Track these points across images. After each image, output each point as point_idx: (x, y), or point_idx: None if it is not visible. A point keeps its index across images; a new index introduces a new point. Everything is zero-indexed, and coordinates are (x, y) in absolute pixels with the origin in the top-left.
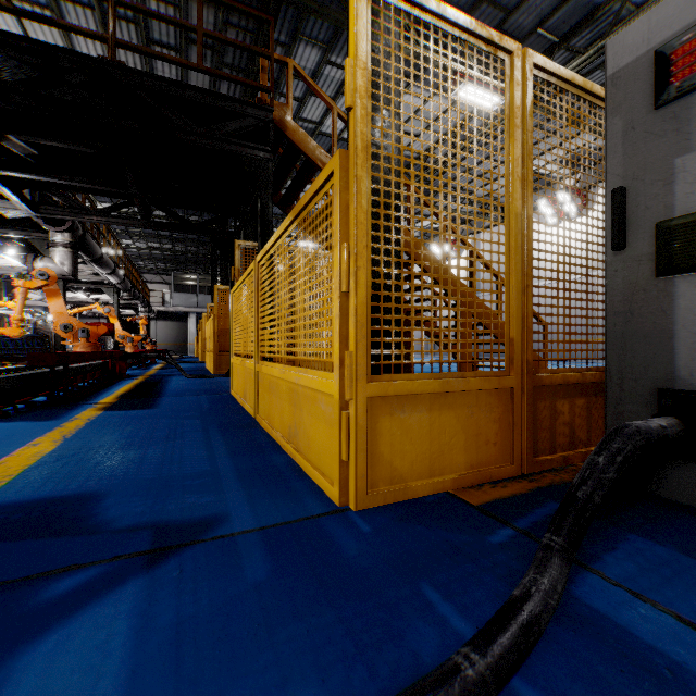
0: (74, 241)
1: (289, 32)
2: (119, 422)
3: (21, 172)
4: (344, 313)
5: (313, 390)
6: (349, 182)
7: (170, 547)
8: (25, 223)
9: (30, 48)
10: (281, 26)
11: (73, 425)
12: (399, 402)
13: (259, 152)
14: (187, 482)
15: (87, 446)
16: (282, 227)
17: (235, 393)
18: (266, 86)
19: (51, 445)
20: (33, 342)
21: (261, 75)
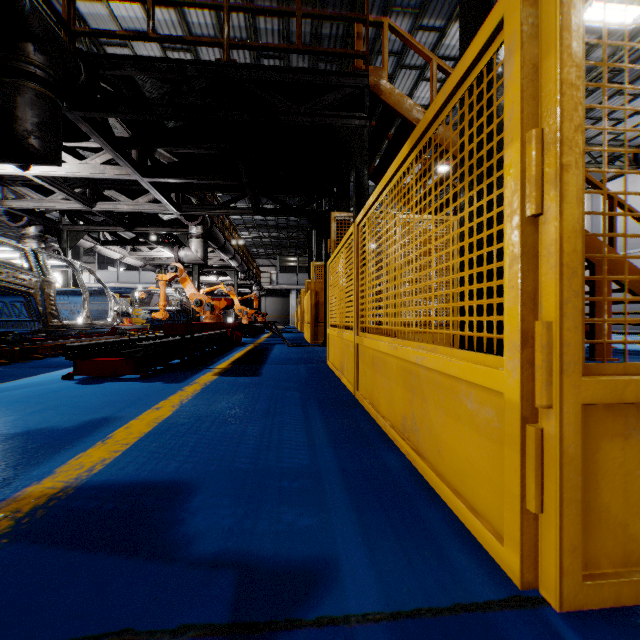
0: (204, 233)
1: (380, 8)
2: (227, 389)
3: (166, 178)
4: (528, 254)
5: (449, 377)
6: (540, 22)
7: (254, 626)
8: (173, 222)
9: (167, 66)
10: (372, 5)
11: (191, 390)
12: (639, 415)
13: (354, 121)
14: (284, 482)
15: (196, 415)
16: (392, 168)
17: (331, 364)
18: (362, 51)
19: (169, 410)
20: (180, 315)
21: (356, 43)
